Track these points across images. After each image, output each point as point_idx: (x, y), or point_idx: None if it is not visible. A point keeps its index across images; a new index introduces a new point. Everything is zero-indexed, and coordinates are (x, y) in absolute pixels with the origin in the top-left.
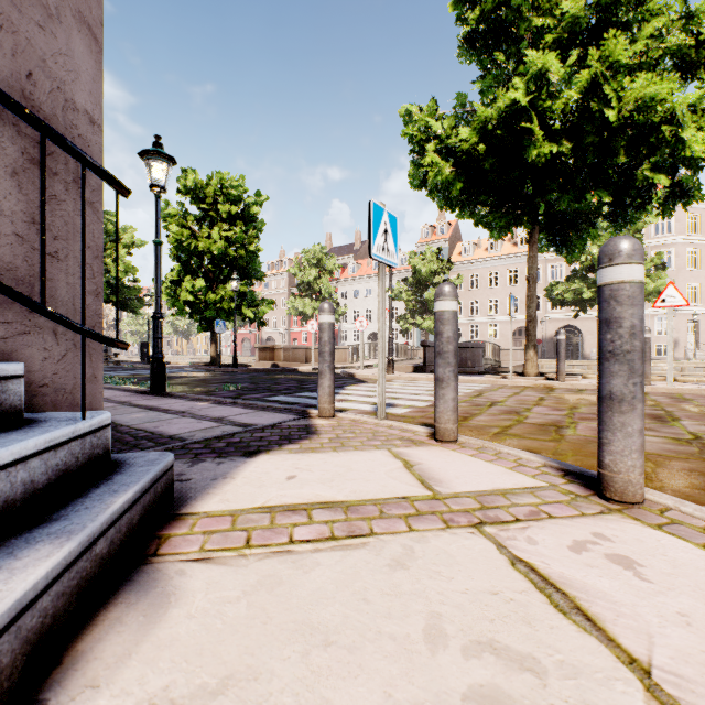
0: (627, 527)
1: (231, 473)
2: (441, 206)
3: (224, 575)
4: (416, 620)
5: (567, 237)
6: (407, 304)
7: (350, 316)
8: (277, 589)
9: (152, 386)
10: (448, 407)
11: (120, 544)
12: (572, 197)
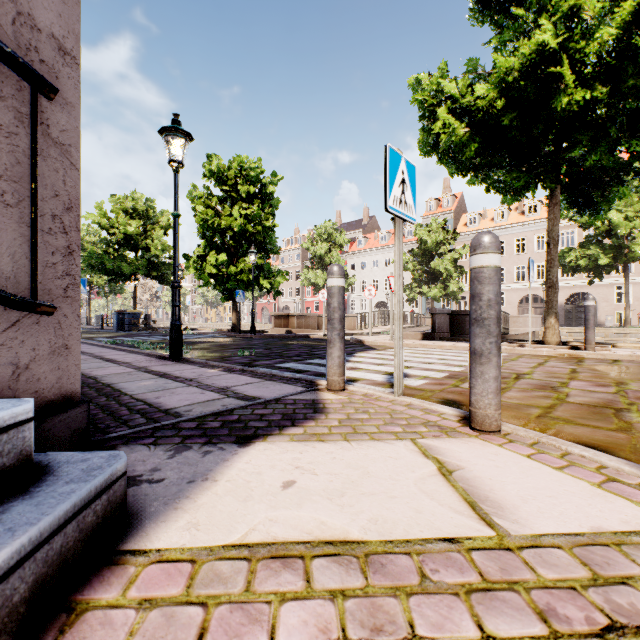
0: None
1: (215, 471)
2: (451, 172)
3: None
4: None
5: (591, 197)
6: (412, 274)
7: (358, 286)
8: None
9: (171, 351)
10: (489, 388)
11: None
12: (605, 149)
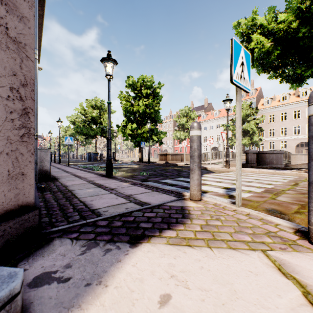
0: None
1: (108, 273)
2: (259, 72)
3: None
4: None
5: None
6: (232, 132)
7: (202, 139)
8: None
9: (106, 172)
10: None
11: None
12: None
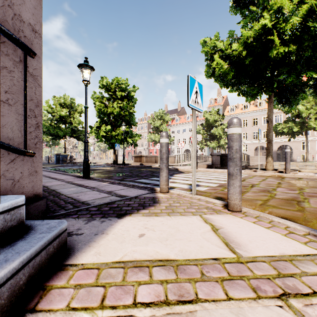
0: None
1: (107, 229)
2: (221, 86)
3: None
4: None
5: (289, 99)
6: (202, 136)
7: (176, 142)
8: None
9: (83, 174)
10: (236, 190)
11: (0, 308)
12: (295, 76)
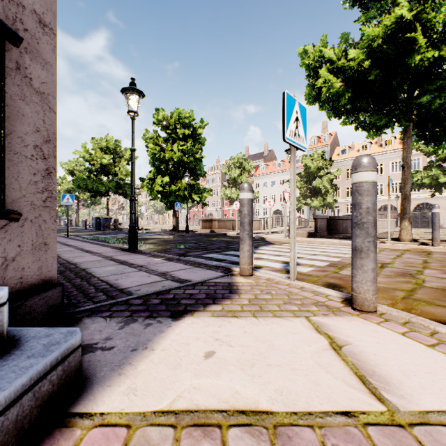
0: None
1: (153, 341)
2: (329, 116)
3: None
4: None
5: (436, 132)
6: (300, 190)
7: (261, 199)
8: None
9: (129, 245)
10: (368, 277)
11: None
12: None
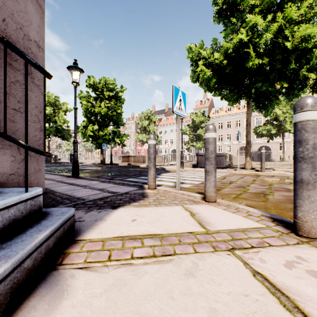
0: (314, 252)
1: (105, 217)
2: (205, 90)
3: (95, 278)
4: (202, 313)
5: (265, 104)
6: (189, 136)
7: (163, 142)
8: (122, 289)
9: (73, 173)
10: (211, 184)
11: (41, 260)
12: (268, 85)
